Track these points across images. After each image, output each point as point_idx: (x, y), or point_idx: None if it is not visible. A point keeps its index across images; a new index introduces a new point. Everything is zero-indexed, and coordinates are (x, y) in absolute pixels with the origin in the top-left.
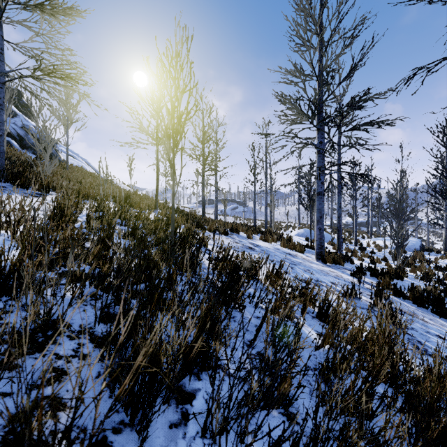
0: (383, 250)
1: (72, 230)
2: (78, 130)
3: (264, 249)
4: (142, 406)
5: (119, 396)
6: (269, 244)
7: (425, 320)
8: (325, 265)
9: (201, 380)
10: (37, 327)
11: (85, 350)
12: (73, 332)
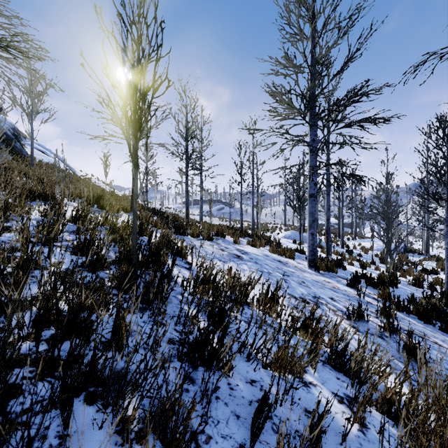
0: (369, 252)
1: None
2: (45, 121)
3: (253, 257)
4: None
5: None
6: (258, 249)
7: (439, 344)
8: (318, 273)
9: None
10: None
11: None
12: None
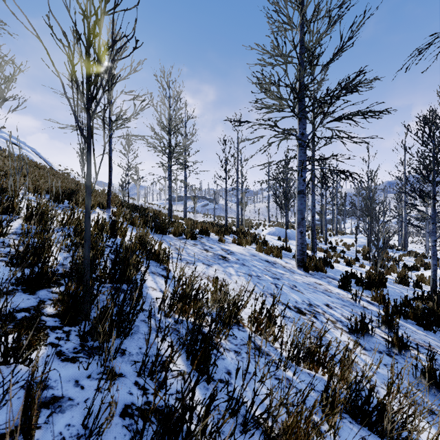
0: (351, 248)
1: None
2: (14, 110)
3: (239, 258)
4: None
5: None
6: (244, 248)
7: None
8: (307, 273)
9: None
10: None
11: None
12: None
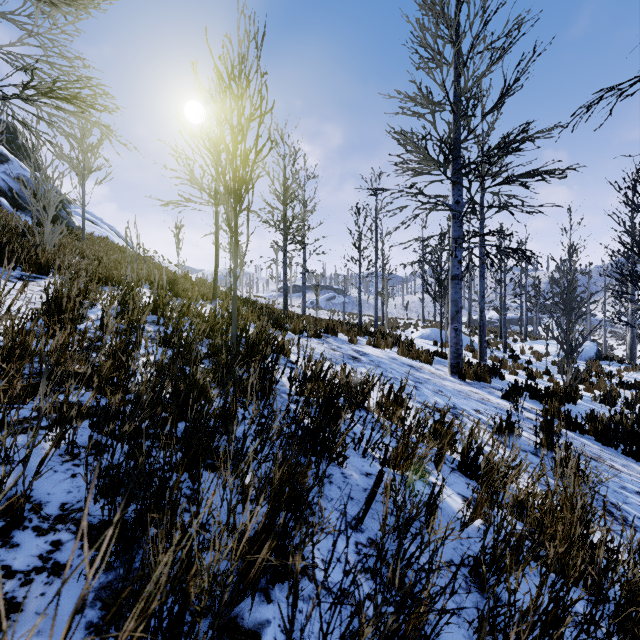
0: (544, 359)
1: (71, 335)
2: (100, 183)
3: (374, 360)
4: None
5: None
6: (382, 351)
7: (616, 468)
8: (463, 382)
9: (272, 603)
10: None
11: (63, 555)
12: (46, 519)
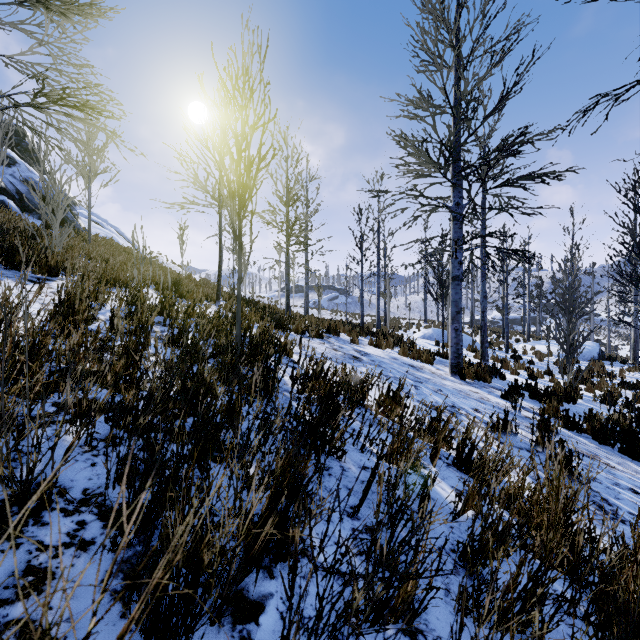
0: (546, 359)
1: (84, 336)
2: (105, 185)
3: (375, 359)
4: (172, 636)
5: (120, 639)
6: (383, 351)
7: (611, 466)
8: (463, 382)
9: (275, 579)
10: (12, 495)
11: (88, 533)
12: (71, 502)
